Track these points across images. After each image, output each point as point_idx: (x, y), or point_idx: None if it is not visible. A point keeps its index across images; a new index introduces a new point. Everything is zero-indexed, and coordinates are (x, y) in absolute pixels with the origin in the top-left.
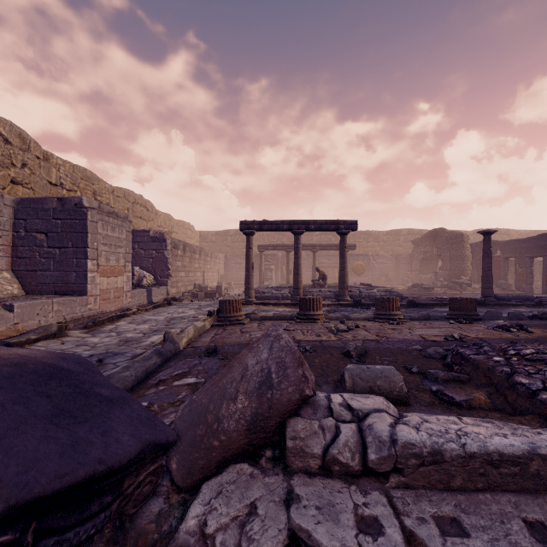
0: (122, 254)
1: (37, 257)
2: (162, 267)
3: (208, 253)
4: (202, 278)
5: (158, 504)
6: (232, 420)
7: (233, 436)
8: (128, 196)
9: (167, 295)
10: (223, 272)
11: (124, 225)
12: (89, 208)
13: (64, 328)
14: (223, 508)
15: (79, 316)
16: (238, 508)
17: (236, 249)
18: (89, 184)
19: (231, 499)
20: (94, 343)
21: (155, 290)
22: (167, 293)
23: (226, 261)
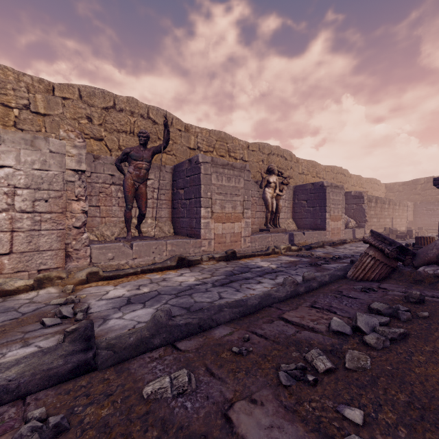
0: (340, 208)
1: (302, 212)
2: (360, 215)
3: (395, 202)
4: (391, 223)
5: (409, 269)
6: (431, 254)
7: (431, 258)
8: (333, 169)
9: (364, 234)
10: (411, 218)
11: (341, 192)
12: (326, 186)
13: (324, 244)
14: (429, 268)
15: (323, 241)
16: (433, 269)
17: (427, 196)
18: (314, 169)
19: (431, 268)
20: (341, 251)
21: (357, 230)
22: (364, 233)
23: (415, 209)
